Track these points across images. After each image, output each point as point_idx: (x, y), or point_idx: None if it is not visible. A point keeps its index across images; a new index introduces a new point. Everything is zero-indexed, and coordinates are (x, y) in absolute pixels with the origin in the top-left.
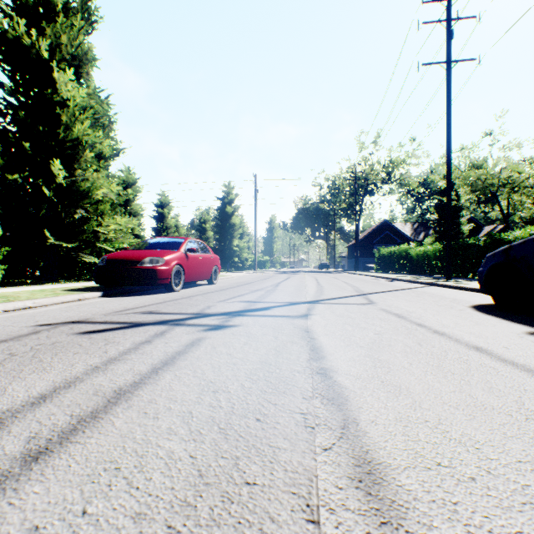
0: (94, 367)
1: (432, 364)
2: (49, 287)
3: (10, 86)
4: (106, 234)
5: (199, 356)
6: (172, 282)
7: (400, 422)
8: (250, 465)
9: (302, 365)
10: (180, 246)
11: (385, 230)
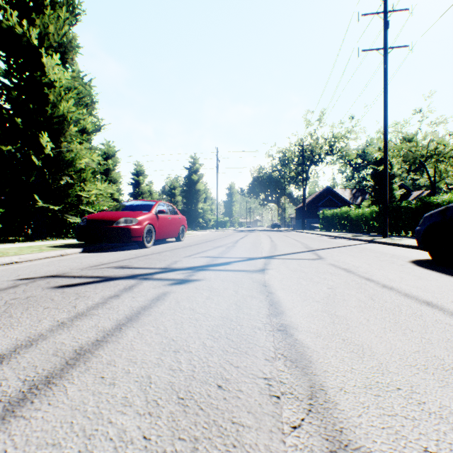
0: (60, 323)
1: (389, 320)
2: (37, 244)
3: (5, 69)
4: (88, 198)
5: (163, 311)
6: (144, 239)
7: (370, 390)
8: (211, 451)
9: (262, 321)
10: (151, 208)
11: (328, 195)
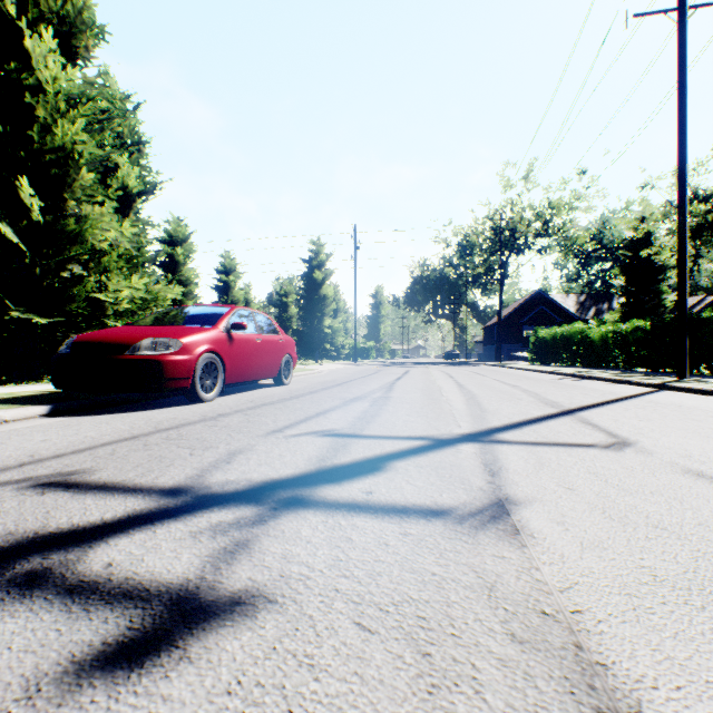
0: None
1: None
2: None
3: None
4: (116, 305)
5: None
6: (196, 384)
7: None
8: None
9: None
10: (219, 319)
11: (539, 305)
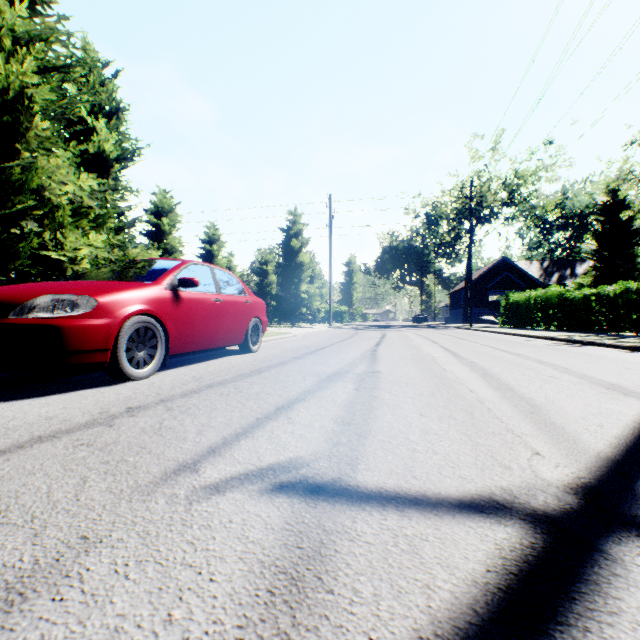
0: None
1: None
2: None
3: None
4: (75, 265)
5: None
6: (119, 358)
7: None
8: None
9: None
10: (162, 274)
11: (504, 271)
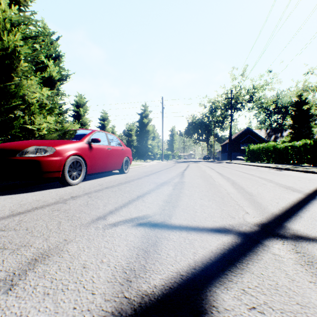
0: None
1: None
2: None
3: None
4: (40, 131)
5: None
6: (65, 175)
7: None
8: None
9: None
10: (84, 136)
11: (248, 134)
